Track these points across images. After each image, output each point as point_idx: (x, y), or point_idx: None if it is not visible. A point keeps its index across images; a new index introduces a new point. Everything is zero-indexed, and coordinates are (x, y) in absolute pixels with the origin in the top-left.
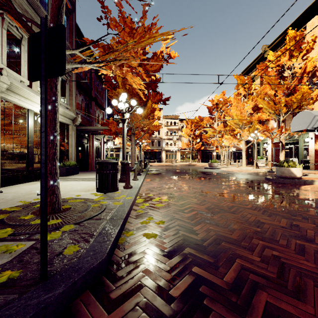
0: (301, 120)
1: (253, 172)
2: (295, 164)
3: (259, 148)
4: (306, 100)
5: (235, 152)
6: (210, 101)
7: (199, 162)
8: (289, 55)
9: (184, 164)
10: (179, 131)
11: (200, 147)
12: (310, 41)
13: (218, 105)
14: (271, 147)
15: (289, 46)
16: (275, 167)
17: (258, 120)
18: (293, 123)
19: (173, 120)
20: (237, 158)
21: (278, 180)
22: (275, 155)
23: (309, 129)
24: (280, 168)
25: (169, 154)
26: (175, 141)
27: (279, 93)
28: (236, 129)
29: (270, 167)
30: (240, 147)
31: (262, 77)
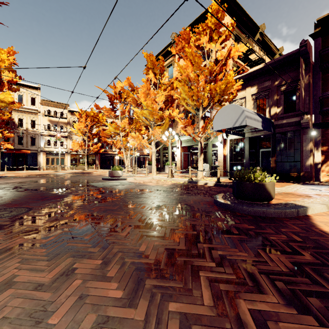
0: (226, 116)
1: (173, 184)
2: (265, 175)
3: (165, 152)
4: (228, 93)
5: (138, 157)
6: (111, 87)
7: (98, 169)
8: (209, 36)
9: (74, 171)
10: (68, 127)
11: (99, 149)
12: (229, 25)
13: (122, 94)
14: (180, 152)
15: (210, 23)
16: (185, 174)
17: (169, 118)
18: (216, 120)
19: (58, 110)
20: (140, 163)
21: (254, 211)
22: (183, 160)
23: (227, 131)
24: (247, 183)
25: (51, 157)
26: (59, 138)
27: (201, 78)
28: (143, 129)
29: (190, 176)
30: (150, 150)
31: (180, 57)
